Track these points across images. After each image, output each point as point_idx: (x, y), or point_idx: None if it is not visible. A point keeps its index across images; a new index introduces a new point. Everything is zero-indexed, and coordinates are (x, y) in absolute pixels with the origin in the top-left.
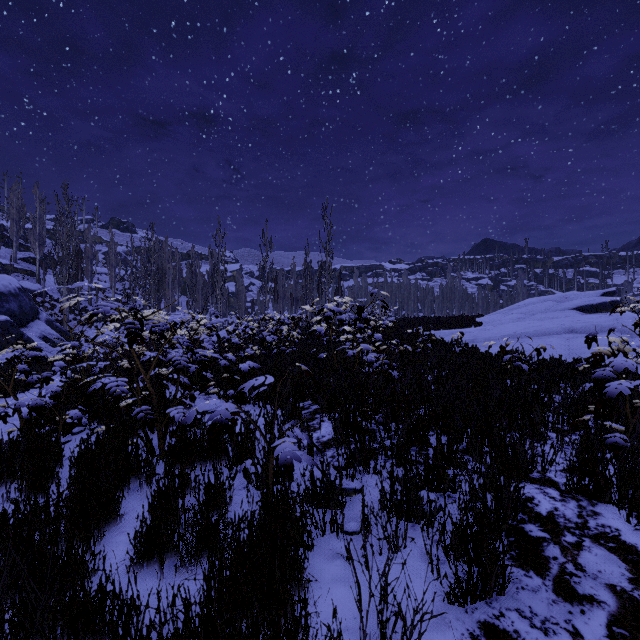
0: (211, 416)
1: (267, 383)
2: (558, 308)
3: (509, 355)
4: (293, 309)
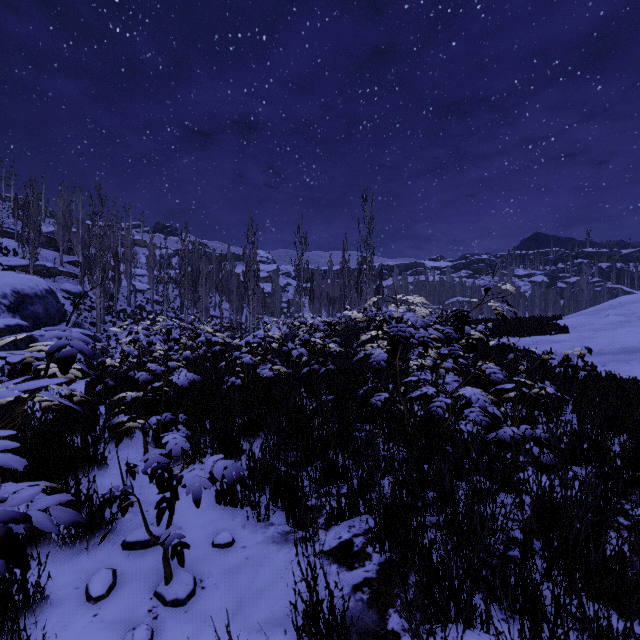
0: None
1: None
2: None
3: None
4: (330, 310)
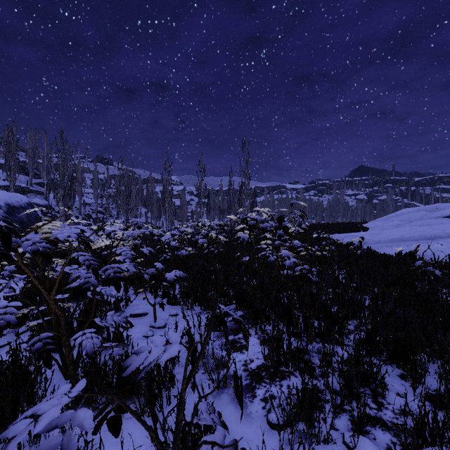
0: (39, 449)
1: (164, 359)
2: (432, 216)
3: (421, 261)
4: (220, 217)
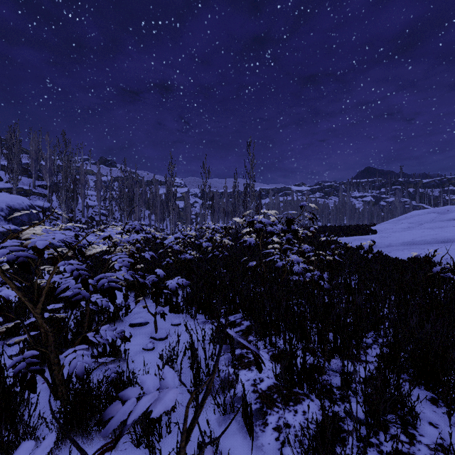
0: None
1: (156, 414)
2: (443, 219)
3: (439, 266)
4: (225, 220)
